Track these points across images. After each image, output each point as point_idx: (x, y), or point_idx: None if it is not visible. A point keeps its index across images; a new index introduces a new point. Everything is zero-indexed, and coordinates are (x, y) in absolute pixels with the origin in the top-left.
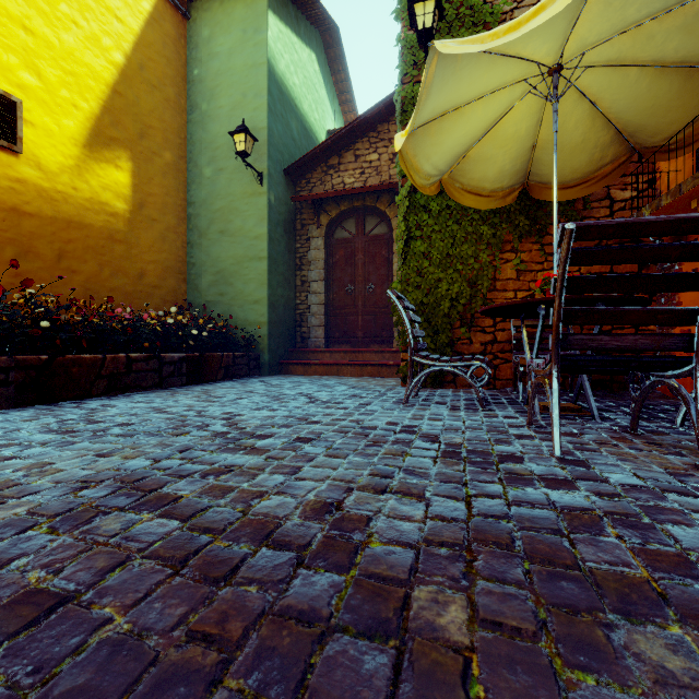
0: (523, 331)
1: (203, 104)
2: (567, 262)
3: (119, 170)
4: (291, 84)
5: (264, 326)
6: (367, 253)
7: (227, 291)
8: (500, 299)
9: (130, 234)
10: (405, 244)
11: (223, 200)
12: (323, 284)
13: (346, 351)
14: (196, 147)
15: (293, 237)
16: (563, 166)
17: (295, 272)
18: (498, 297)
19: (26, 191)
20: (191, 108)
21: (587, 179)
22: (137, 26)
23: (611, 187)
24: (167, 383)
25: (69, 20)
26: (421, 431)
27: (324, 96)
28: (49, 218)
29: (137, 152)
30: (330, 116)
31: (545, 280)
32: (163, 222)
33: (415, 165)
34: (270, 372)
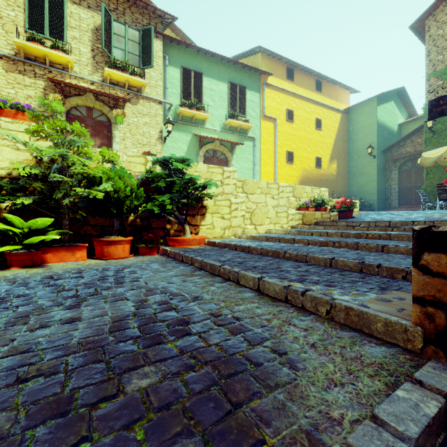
0: None
1: (353, 137)
2: (437, 187)
3: (334, 164)
4: (383, 121)
5: (375, 200)
6: (416, 173)
7: (362, 191)
8: None
9: (336, 179)
10: (426, 175)
11: (360, 165)
12: (397, 185)
13: (407, 207)
14: (350, 150)
15: (384, 171)
16: None
17: (385, 182)
18: None
19: (322, 175)
20: (349, 139)
21: None
22: (337, 126)
23: None
24: None
25: (327, 135)
26: None
27: (397, 112)
28: (324, 180)
29: (337, 158)
30: (399, 117)
31: None
32: (342, 174)
33: (424, 162)
34: None
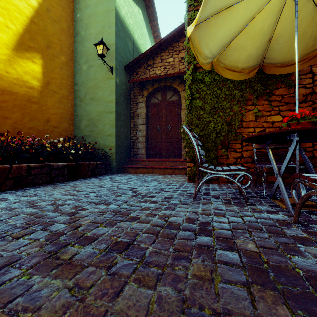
0: (270, 151)
1: (82, 32)
2: None
3: (34, 64)
4: (128, 23)
5: (113, 147)
6: (167, 110)
7: (94, 129)
8: (245, 132)
9: (41, 98)
10: (190, 101)
11: (92, 82)
12: (145, 126)
13: (157, 161)
14: (78, 55)
15: (129, 102)
16: (287, 51)
17: (130, 120)
18: (244, 131)
19: None
20: (76, 34)
21: (301, 60)
22: None
23: (312, 66)
24: (55, 180)
25: None
26: (215, 232)
27: (146, 32)
28: None
29: (45, 55)
30: (148, 43)
31: (291, 117)
32: (60, 93)
33: (199, 49)
34: (116, 172)
